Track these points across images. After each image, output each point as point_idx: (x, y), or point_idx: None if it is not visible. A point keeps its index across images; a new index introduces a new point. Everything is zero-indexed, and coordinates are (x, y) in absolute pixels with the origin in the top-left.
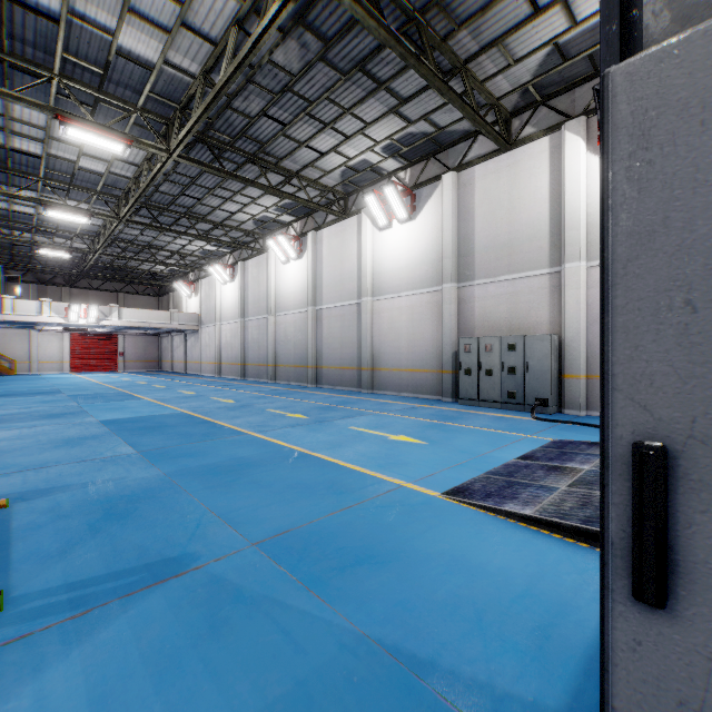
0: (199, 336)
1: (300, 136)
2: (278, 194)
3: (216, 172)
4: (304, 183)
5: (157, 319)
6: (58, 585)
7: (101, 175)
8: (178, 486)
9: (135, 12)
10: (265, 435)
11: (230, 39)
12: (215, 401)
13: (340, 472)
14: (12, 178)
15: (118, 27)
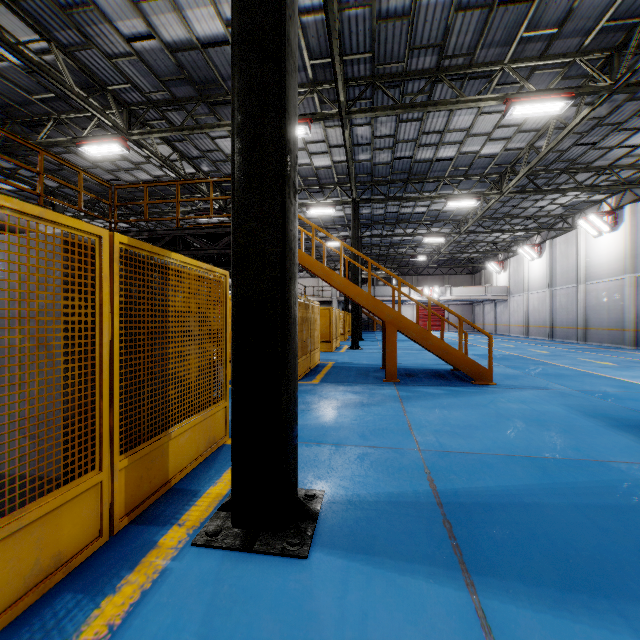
0: (507, 304)
1: (610, 143)
2: (588, 190)
3: (533, 193)
4: (616, 169)
5: (475, 293)
6: (507, 384)
7: (453, 211)
8: (532, 376)
9: (491, 139)
10: (577, 368)
11: (550, 127)
12: (532, 351)
13: (630, 384)
14: (408, 225)
15: (481, 148)
